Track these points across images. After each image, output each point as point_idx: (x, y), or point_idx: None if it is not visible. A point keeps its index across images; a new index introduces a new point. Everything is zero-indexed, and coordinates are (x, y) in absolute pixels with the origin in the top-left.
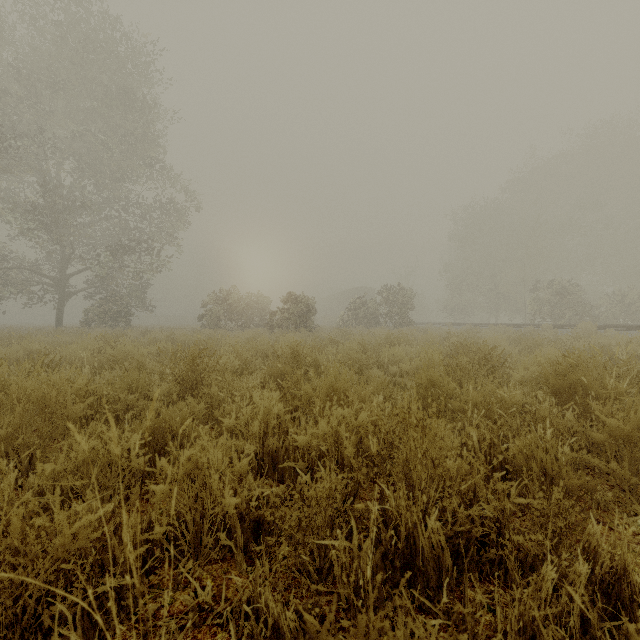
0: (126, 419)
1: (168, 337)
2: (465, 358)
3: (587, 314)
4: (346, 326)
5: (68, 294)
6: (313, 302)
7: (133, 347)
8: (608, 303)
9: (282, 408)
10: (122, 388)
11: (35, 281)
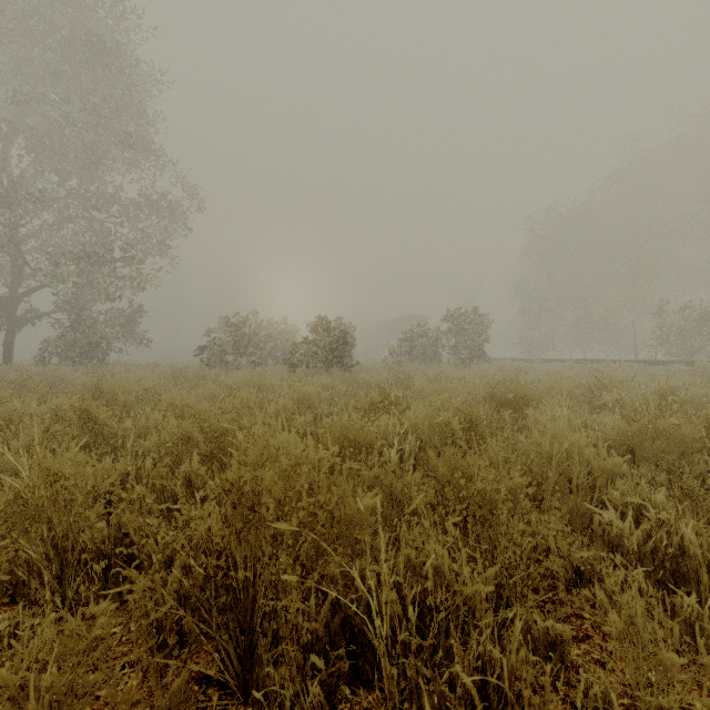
0: None
1: (94, 384)
2: None
3: None
4: (396, 363)
5: (21, 320)
6: (352, 330)
7: None
8: None
9: None
10: None
11: None
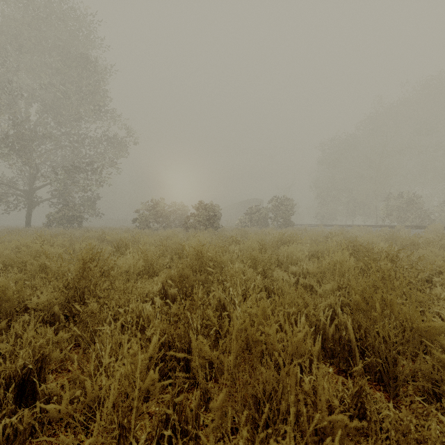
0: None
1: (100, 236)
2: (389, 264)
3: (426, 218)
4: (243, 227)
5: (35, 203)
6: (218, 209)
7: (49, 247)
8: (441, 209)
9: (156, 378)
10: None
11: (10, 193)
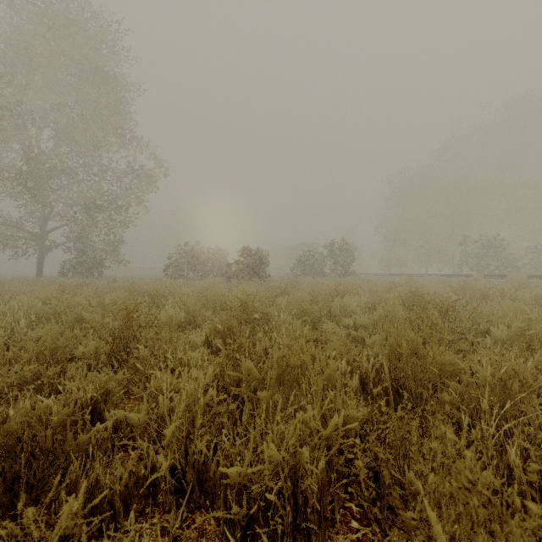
0: (11, 401)
1: (129, 287)
2: (435, 313)
3: (511, 265)
4: (295, 276)
5: (48, 248)
6: (265, 255)
7: (80, 298)
8: (529, 256)
9: (214, 395)
10: (36, 350)
11: (18, 236)
